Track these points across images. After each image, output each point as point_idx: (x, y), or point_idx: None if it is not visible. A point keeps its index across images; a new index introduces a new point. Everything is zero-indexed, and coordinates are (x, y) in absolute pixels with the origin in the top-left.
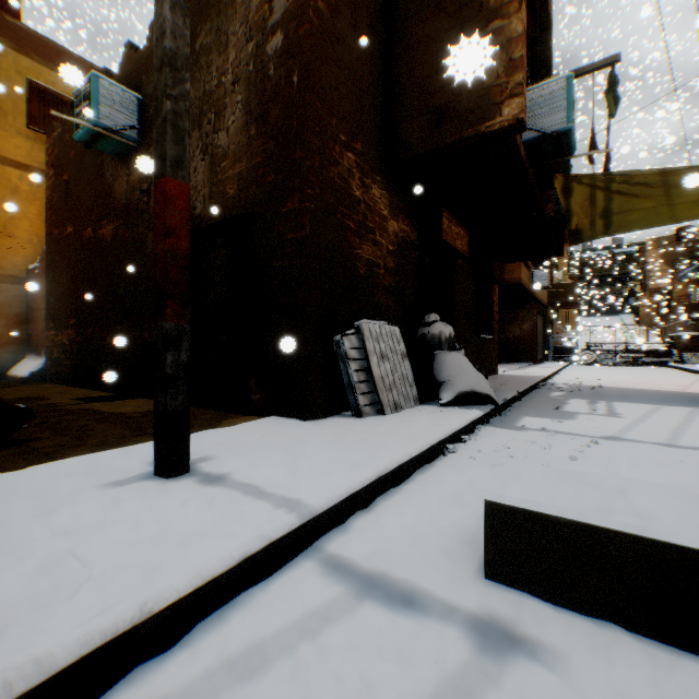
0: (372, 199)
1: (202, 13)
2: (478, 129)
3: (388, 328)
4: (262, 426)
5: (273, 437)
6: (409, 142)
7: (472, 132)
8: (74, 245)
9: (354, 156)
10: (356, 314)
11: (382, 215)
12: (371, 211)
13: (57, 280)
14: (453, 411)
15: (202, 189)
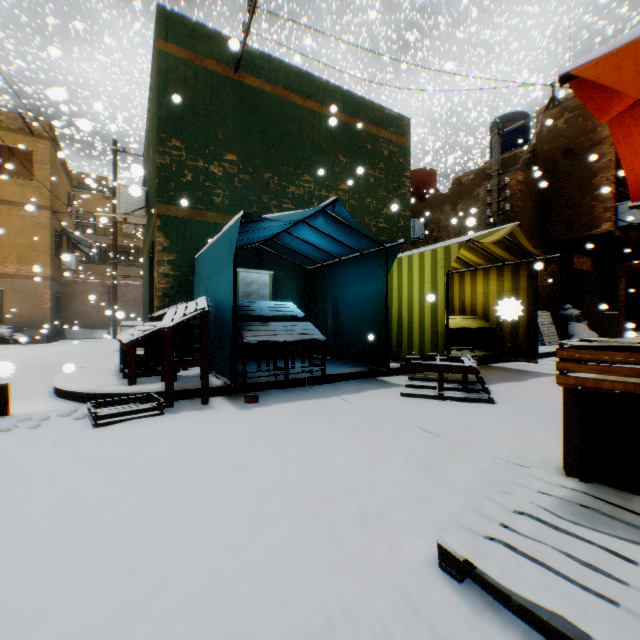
0: None
1: (461, 196)
2: (588, 232)
3: (543, 312)
4: None
5: None
6: (553, 234)
7: (585, 233)
8: None
9: None
10: None
11: None
12: None
13: None
14: None
15: None
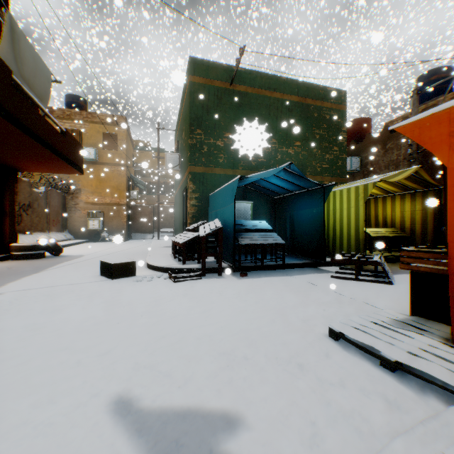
0: None
1: (388, 138)
2: None
3: None
4: None
5: None
6: None
7: None
8: None
9: None
10: None
11: None
12: None
13: None
14: None
15: None
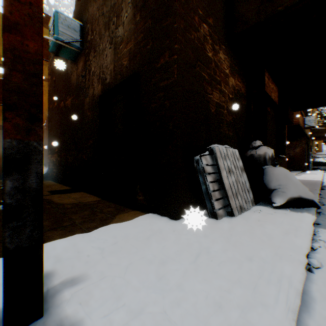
0: (219, 60)
1: None
2: None
3: (231, 150)
4: (141, 225)
5: (147, 242)
6: (245, 19)
7: None
8: (57, 111)
9: (207, 28)
10: (209, 140)
11: (225, 73)
12: (219, 69)
13: (51, 130)
14: (288, 214)
15: (110, 66)
